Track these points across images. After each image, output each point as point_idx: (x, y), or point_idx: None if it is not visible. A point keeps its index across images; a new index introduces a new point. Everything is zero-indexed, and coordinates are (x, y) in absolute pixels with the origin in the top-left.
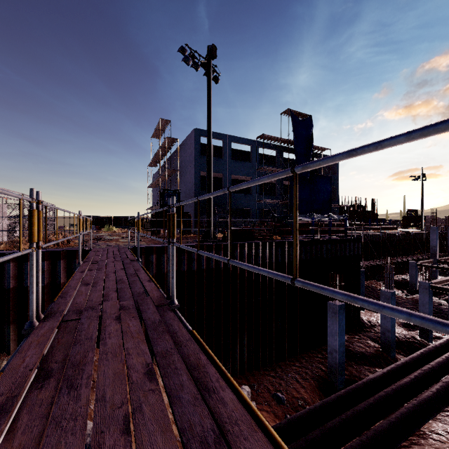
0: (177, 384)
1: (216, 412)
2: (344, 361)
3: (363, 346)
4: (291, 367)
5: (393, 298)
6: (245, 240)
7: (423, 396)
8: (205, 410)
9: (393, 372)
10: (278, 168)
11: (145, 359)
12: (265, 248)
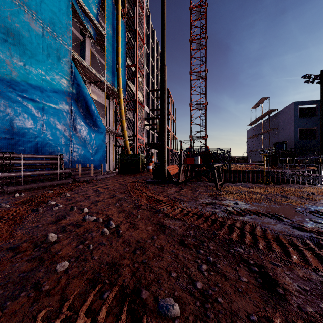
0: None
1: None
2: None
3: None
4: None
5: None
6: None
7: None
8: None
9: None
10: None
11: None
12: None
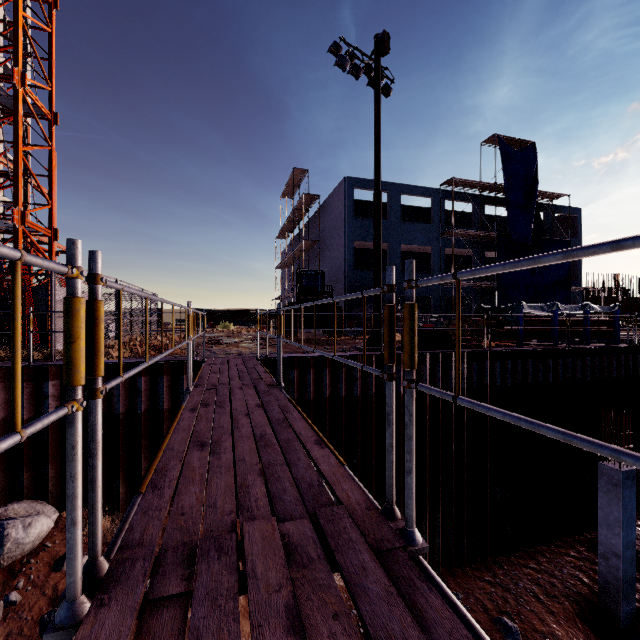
0: None
1: None
2: (634, 576)
3: None
4: (521, 568)
5: None
6: (437, 349)
7: None
8: None
9: None
10: (477, 230)
11: None
12: (473, 361)
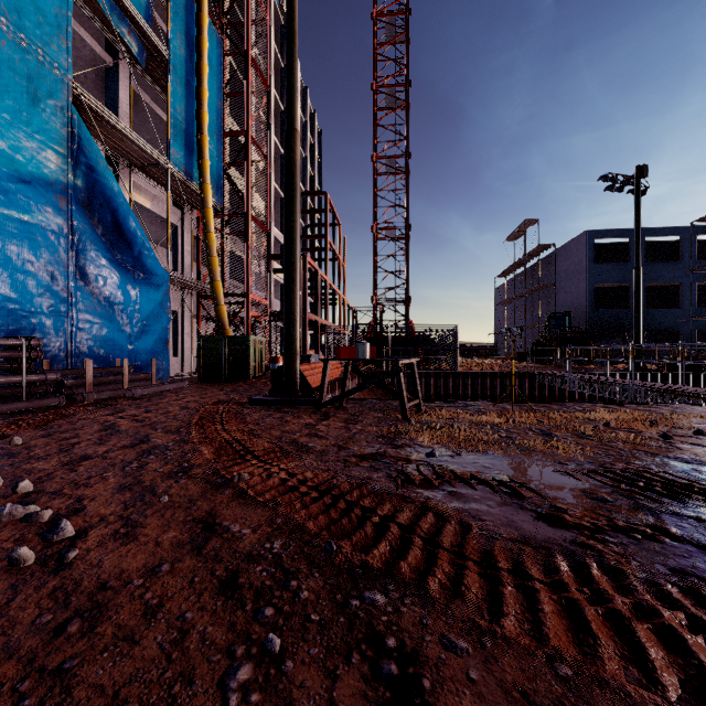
0: None
1: None
2: None
3: None
4: None
5: None
6: (688, 371)
7: None
8: None
9: None
10: None
11: (698, 389)
12: None
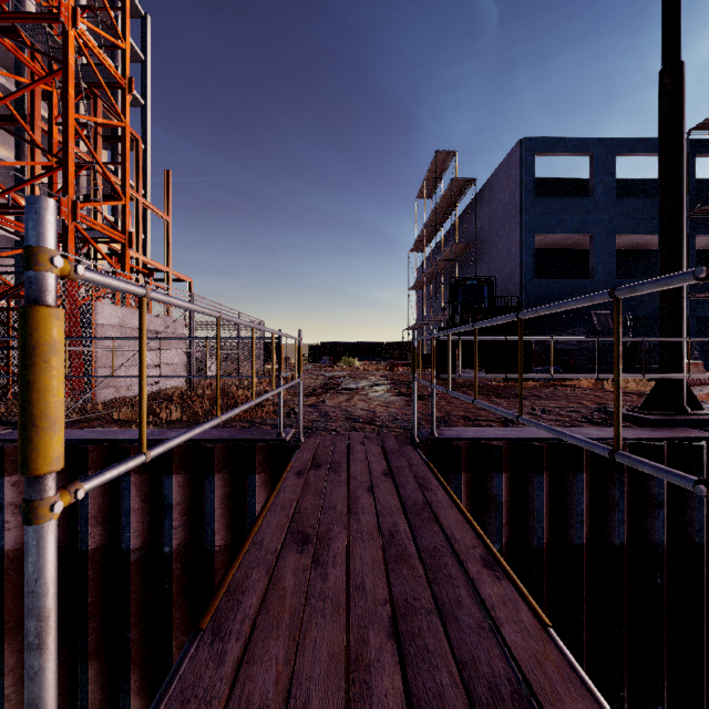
0: None
1: None
2: None
3: None
4: None
5: None
6: None
7: None
8: None
9: None
10: None
11: None
12: None
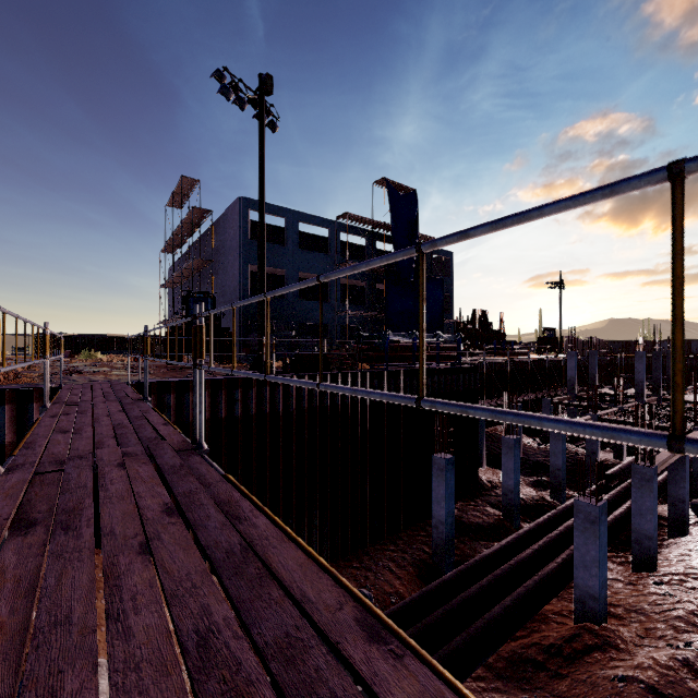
0: (203, 516)
1: (246, 534)
2: (454, 536)
3: (480, 516)
4: (383, 552)
5: (518, 447)
6: (316, 371)
7: (546, 570)
8: (234, 531)
9: (513, 543)
10: None
11: (163, 500)
12: (346, 381)
